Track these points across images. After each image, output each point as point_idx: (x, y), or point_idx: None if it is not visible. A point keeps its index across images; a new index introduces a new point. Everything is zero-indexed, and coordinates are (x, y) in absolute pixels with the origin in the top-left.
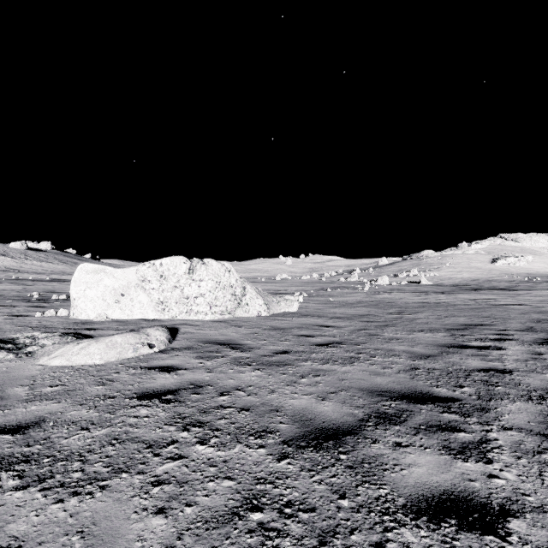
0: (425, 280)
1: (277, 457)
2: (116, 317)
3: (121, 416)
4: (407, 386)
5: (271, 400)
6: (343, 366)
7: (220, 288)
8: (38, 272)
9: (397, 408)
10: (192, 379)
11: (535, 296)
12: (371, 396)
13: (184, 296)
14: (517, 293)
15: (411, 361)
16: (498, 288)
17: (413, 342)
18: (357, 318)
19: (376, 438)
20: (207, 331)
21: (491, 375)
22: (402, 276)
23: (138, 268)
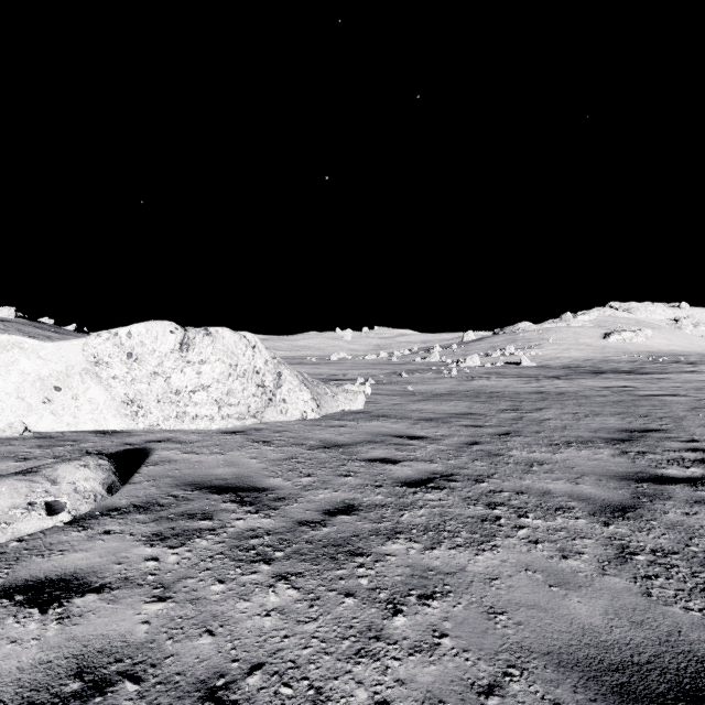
0: (526, 360)
1: None
2: (46, 428)
3: None
4: (660, 633)
5: None
6: (478, 554)
7: (237, 375)
8: None
9: None
10: (92, 643)
11: (682, 382)
12: (601, 698)
13: (172, 390)
14: (654, 377)
15: (603, 527)
16: (624, 371)
17: (569, 469)
18: (456, 419)
19: None
20: (204, 457)
21: None
22: (495, 356)
23: (86, 341)
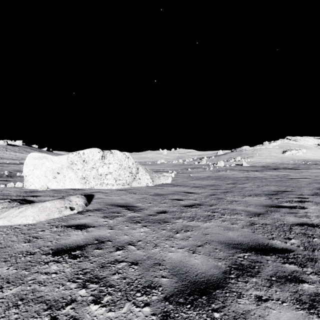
0: (245, 163)
1: (160, 318)
2: (54, 187)
3: (34, 273)
4: (251, 239)
5: (154, 254)
6: (204, 223)
7: (122, 168)
8: (13, 159)
9: (250, 260)
10: (97, 236)
11: (312, 173)
12: (228, 248)
13: (99, 174)
14: (300, 171)
15: (249, 218)
16: (288, 168)
17: (246, 203)
18: (208, 187)
19: (240, 292)
20: (113, 197)
21: (306, 228)
22: (231, 161)
23: (68, 156)
